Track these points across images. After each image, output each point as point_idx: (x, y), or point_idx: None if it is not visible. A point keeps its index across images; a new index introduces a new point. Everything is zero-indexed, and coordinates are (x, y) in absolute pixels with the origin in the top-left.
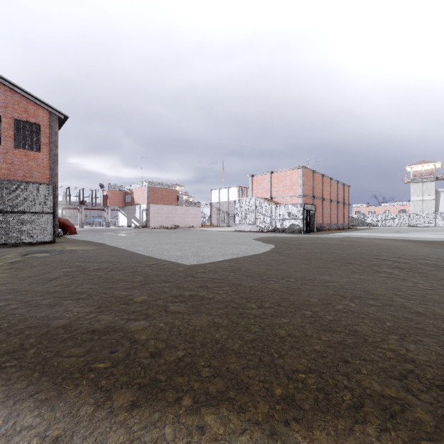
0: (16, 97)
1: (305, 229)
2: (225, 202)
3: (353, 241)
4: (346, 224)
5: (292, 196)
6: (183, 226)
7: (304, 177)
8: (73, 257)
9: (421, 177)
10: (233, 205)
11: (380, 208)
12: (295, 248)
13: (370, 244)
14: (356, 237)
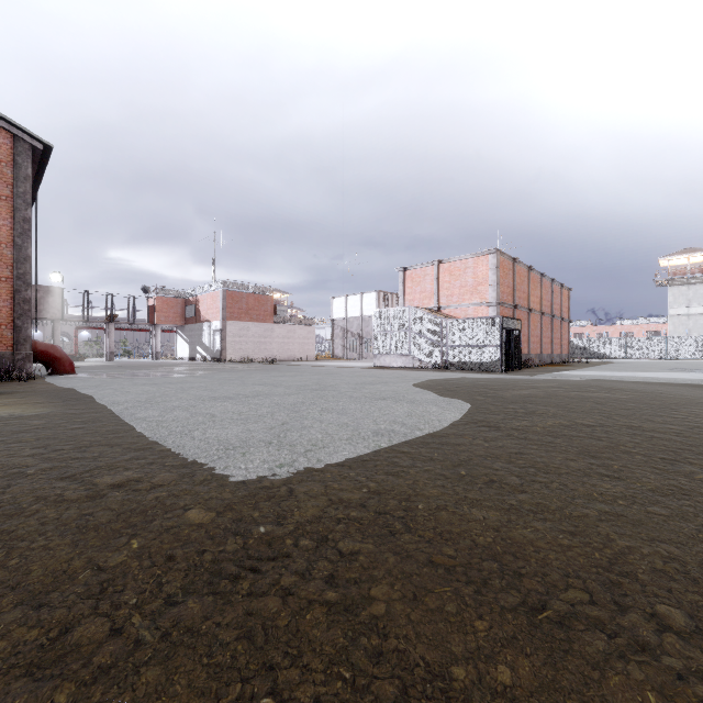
0: None
1: (504, 364)
2: (355, 319)
3: (632, 392)
4: (565, 355)
5: (477, 305)
6: (284, 358)
7: (500, 271)
8: None
9: (686, 276)
10: (369, 323)
11: (615, 328)
12: (524, 412)
13: (677, 399)
14: (611, 380)
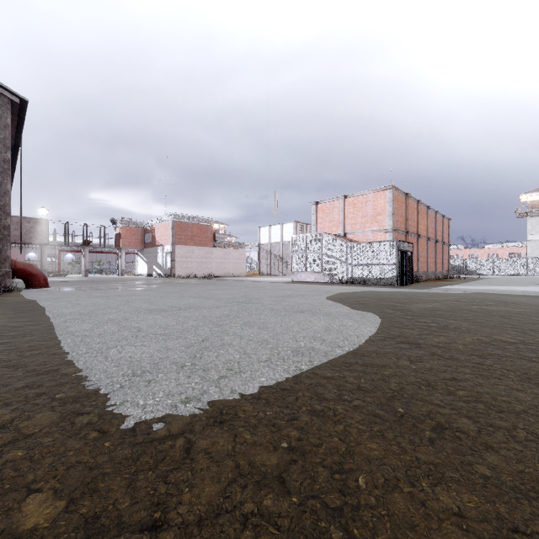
0: None
1: (400, 279)
2: (277, 243)
3: (526, 305)
4: (446, 272)
5: (376, 231)
6: (221, 275)
7: (395, 203)
8: None
9: None
10: (288, 247)
11: (484, 251)
12: (437, 327)
13: None
14: (495, 294)
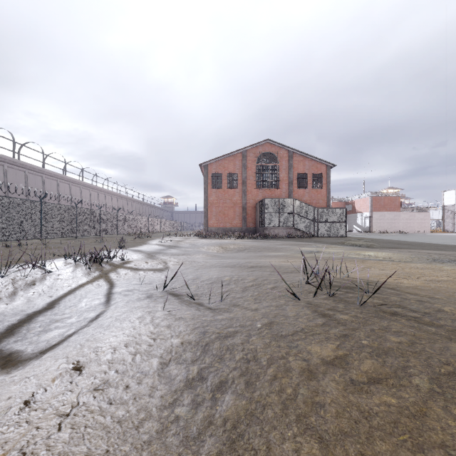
0: (312, 162)
1: None
2: None
3: None
4: None
5: None
6: (407, 231)
7: None
8: (383, 240)
9: None
10: None
11: None
12: None
13: None
14: None
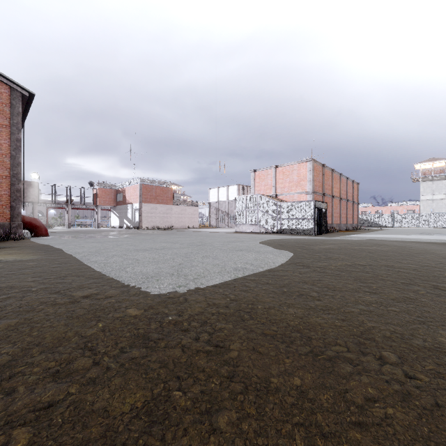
0: None
1: (316, 230)
2: (224, 202)
3: (392, 246)
4: (355, 225)
5: (300, 193)
6: (179, 227)
7: (314, 172)
8: None
9: (431, 176)
10: (233, 205)
11: (387, 208)
12: (325, 258)
13: (419, 250)
14: (382, 240)
